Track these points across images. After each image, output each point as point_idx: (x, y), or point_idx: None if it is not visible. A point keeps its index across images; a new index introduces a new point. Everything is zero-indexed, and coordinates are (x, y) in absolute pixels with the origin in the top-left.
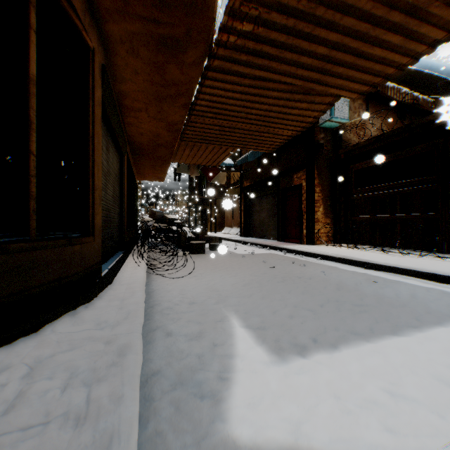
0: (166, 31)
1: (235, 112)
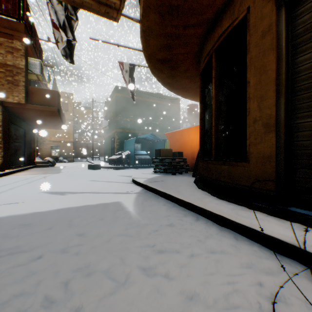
0: None
1: None
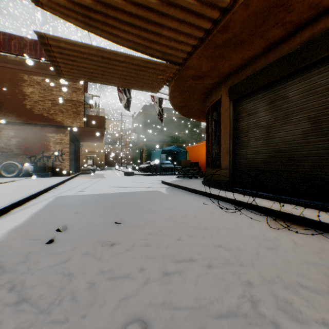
0: (195, 83)
1: (169, 1)
